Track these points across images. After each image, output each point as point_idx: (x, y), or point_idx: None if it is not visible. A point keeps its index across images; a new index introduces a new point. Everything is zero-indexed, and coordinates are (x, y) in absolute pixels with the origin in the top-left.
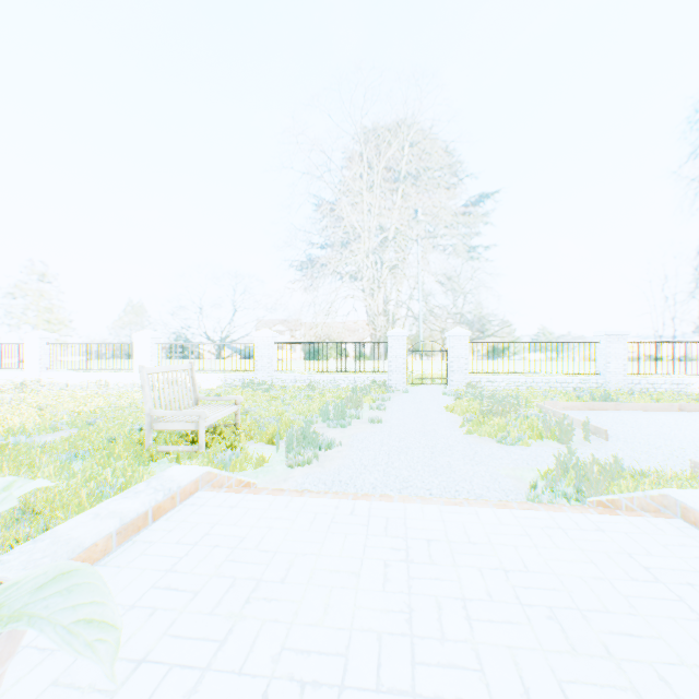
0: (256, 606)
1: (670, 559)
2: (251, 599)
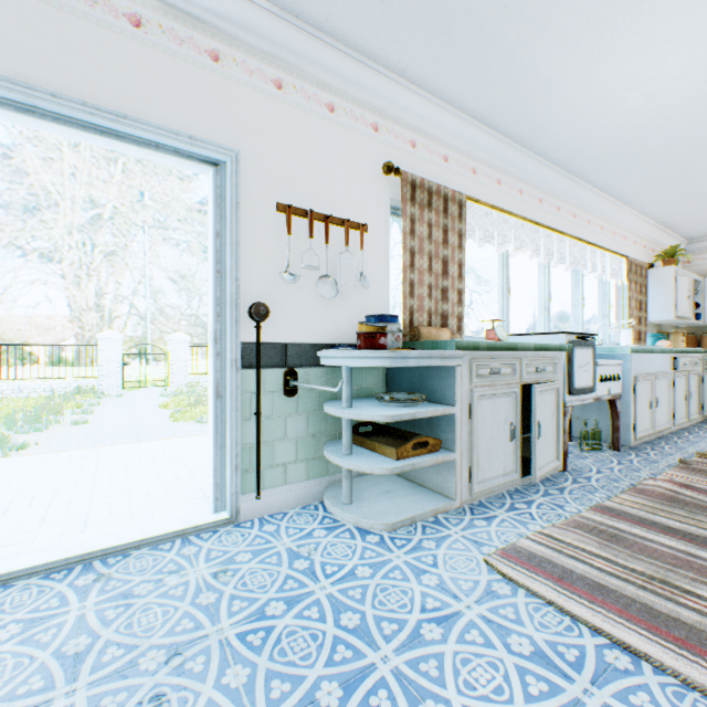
0: None
1: None
2: None
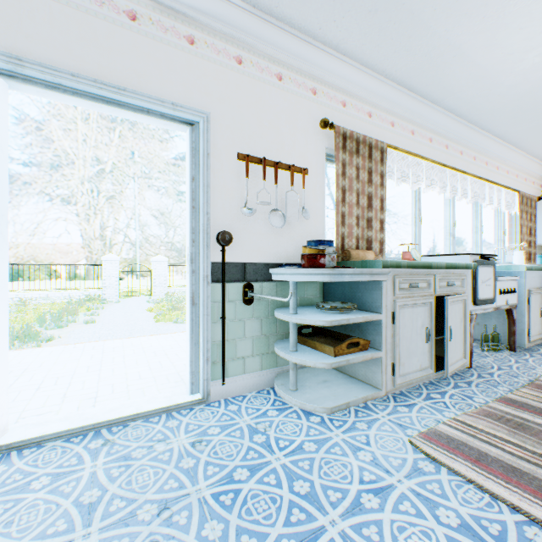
0: (29, 372)
1: None
2: (26, 372)
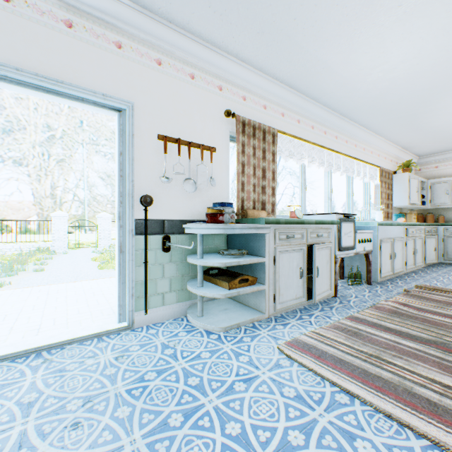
0: None
1: None
2: None
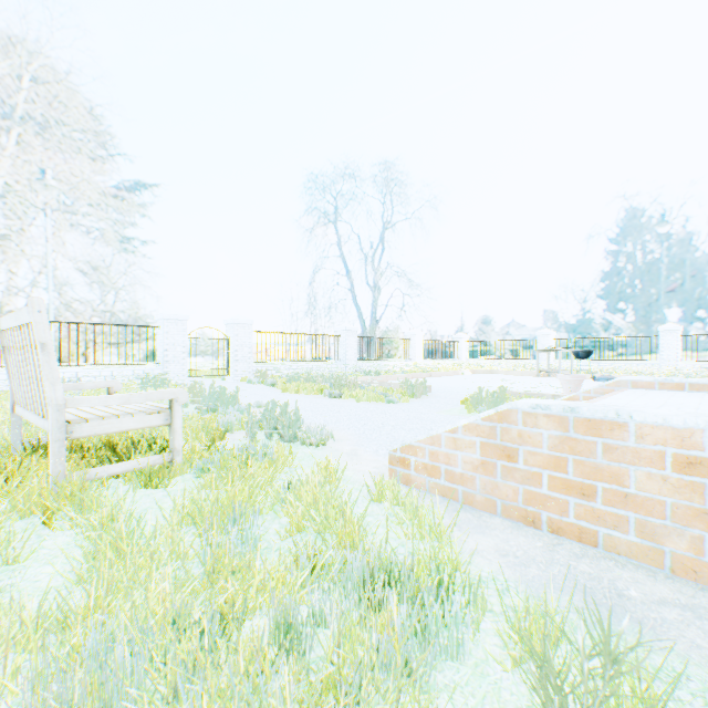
0: None
1: (677, 394)
2: None
